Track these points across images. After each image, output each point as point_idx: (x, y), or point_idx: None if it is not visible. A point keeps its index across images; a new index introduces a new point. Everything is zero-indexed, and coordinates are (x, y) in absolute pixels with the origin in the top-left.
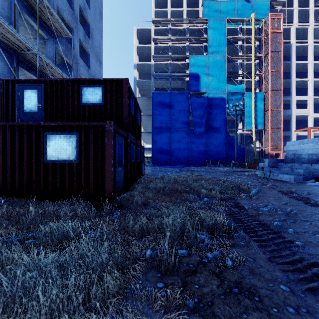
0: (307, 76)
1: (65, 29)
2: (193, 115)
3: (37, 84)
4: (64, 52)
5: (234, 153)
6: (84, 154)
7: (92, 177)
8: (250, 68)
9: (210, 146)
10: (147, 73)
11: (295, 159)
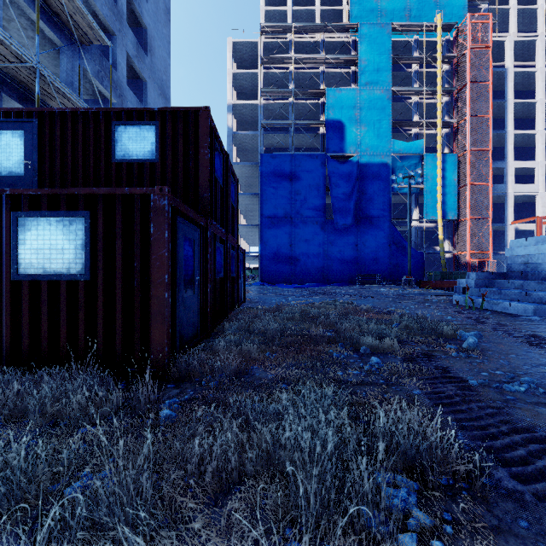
0: (534, 126)
1: (95, 27)
2: (333, 194)
3: (23, 120)
4: (96, 73)
5: (405, 261)
6: (104, 261)
7: (122, 313)
8: (433, 112)
9: (363, 249)
10: (252, 121)
11: (528, 273)
